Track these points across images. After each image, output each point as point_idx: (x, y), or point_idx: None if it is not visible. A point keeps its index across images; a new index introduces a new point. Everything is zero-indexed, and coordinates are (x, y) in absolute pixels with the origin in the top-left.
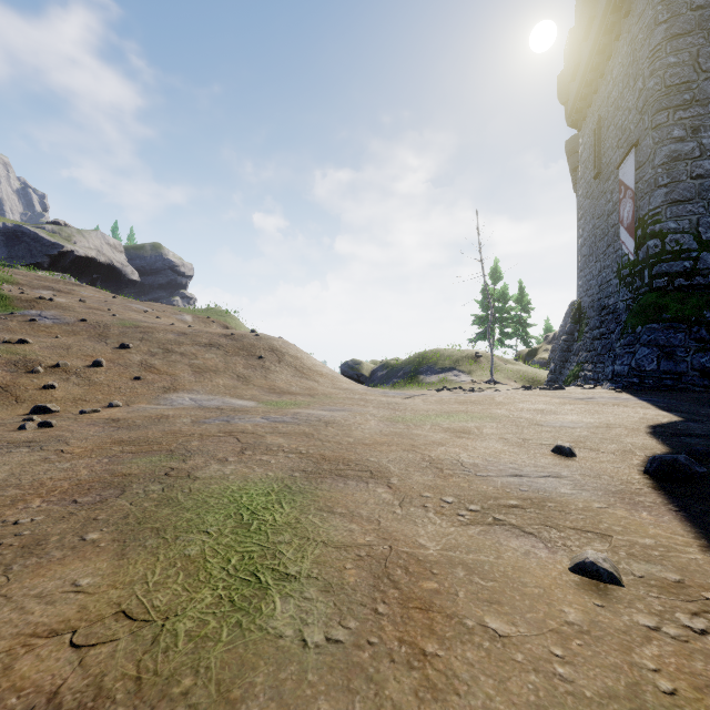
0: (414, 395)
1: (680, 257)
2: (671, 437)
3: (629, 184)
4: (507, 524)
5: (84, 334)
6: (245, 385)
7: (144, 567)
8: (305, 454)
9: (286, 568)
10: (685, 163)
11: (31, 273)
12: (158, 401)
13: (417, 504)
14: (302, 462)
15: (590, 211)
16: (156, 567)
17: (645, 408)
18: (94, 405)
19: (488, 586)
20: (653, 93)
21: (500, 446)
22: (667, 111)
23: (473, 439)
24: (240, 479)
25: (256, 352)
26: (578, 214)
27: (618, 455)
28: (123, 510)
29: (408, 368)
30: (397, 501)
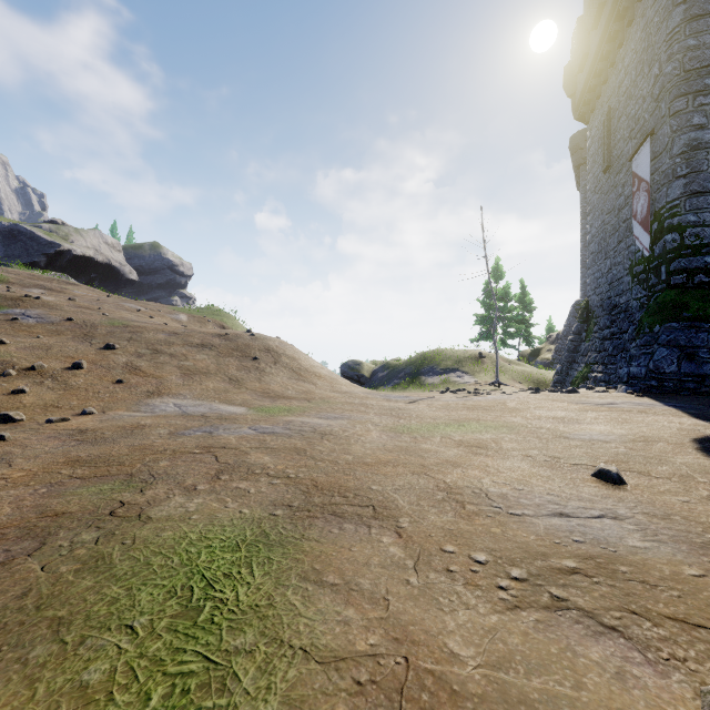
0: (418, 399)
1: (700, 252)
2: None
3: (643, 176)
4: (573, 607)
5: (69, 334)
6: (237, 388)
7: None
8: (293, 479)
9: None
10: (705, 152)
11: (24, 272)
12: (138, 407)
13: (438, 566)
14: (288, 491)
15: (599, 206)
16: None
17: (677, 416)
18: (66, 412)
19: None
20: (671, 78)
21: (528, 467)
22: (686, 97)
23: (492, 457)
24: (204, 521)
25: (251, 352)
26: (582, 212)
27: (677, 482)
28: (26, 581)
29: (410, 369)
30: (411, 561)
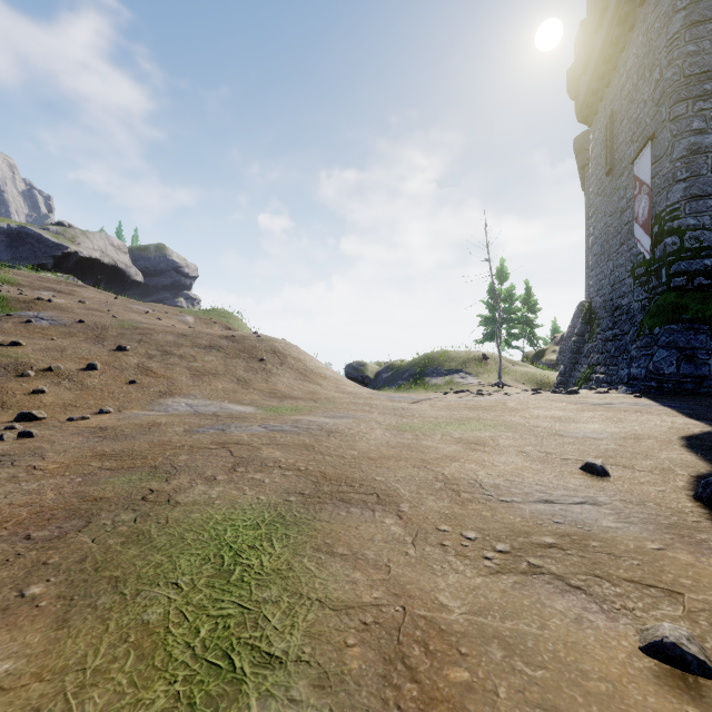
0: (421, 399)
1: (700, 255)
2: (711, 451)
3: (645, 179)
4: (546, 572)
5: (81, 336)
6: (245, 389)
7: (87, 642)
8: (304, 471)
9: (270, 644)
10: (705, 156)
11: (33, 274)
12: (152, 406)
13: (433, 541)
14: (299, 481)
15: (602, 208)
16: (102, 642)
17: (671, 416)
18: (84, 411)
19: (537, 677)
20: (671, 84)
21: (521, 462)
22: (686, 102)
23: (489, 453)
24: (226, 505)
25: (258, 354)
26: (587, 213)
27: (657, 474)
28: (82, 550)
29: (414, 370)
30: (409, 538)
